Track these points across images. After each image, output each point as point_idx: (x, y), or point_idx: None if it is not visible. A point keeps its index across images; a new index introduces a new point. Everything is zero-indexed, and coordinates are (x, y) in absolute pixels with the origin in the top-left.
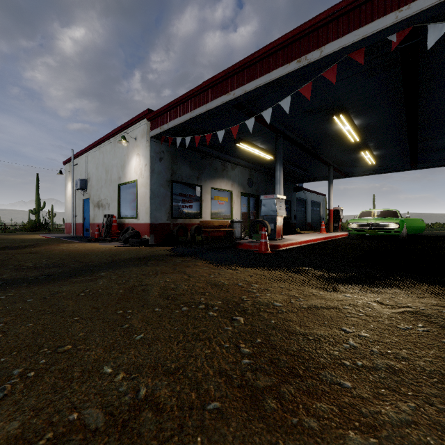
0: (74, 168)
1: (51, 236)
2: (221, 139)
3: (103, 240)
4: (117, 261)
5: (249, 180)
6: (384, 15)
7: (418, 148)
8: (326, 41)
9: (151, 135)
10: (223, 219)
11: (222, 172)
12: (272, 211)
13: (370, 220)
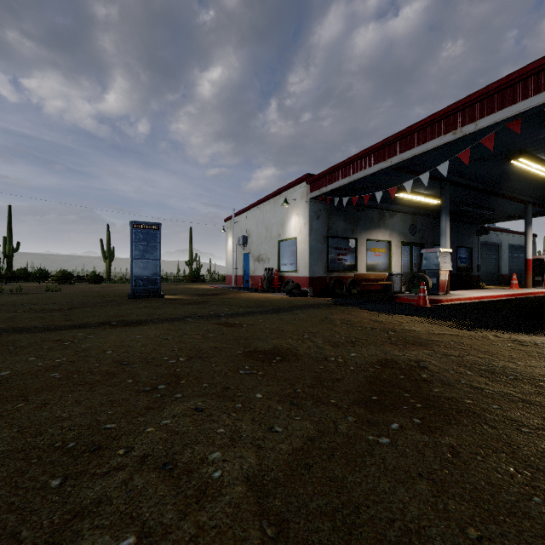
0: (235, 225)
1: (219, 287)
2: (378, 200)
3: (267, 291)
4: (296, 306)
5: (412, 227)
6: (537, 93)
7: None
8: (481, 115)
9: (310, 197)
10: (380, 272)
11: (379, 222)
12: (434, 265)
13: None
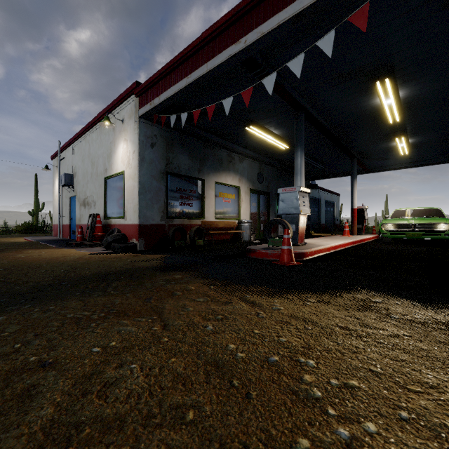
0: (61, 162)
1: (33, 239)
2: (227, 110)
3: (85, 245)
4: (66, 281)
5: (260, 175)
6: None
7: None
8: None
9: (140, 114)
10: (229, 219)
11: (228, 165)
12: (293, 207)
13: (412, 221)
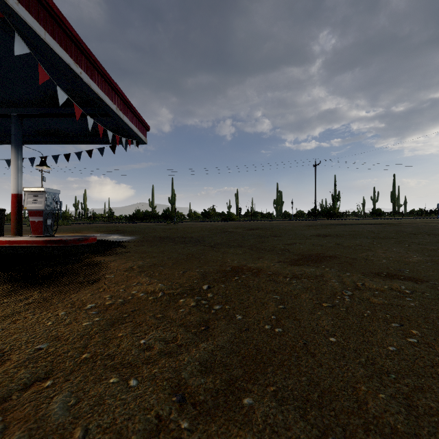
0: None
1: None
2: None
3: None
4: None
5: None
6: None
7: None
8: None
9: None
10: None
11: None
12: None
13: None
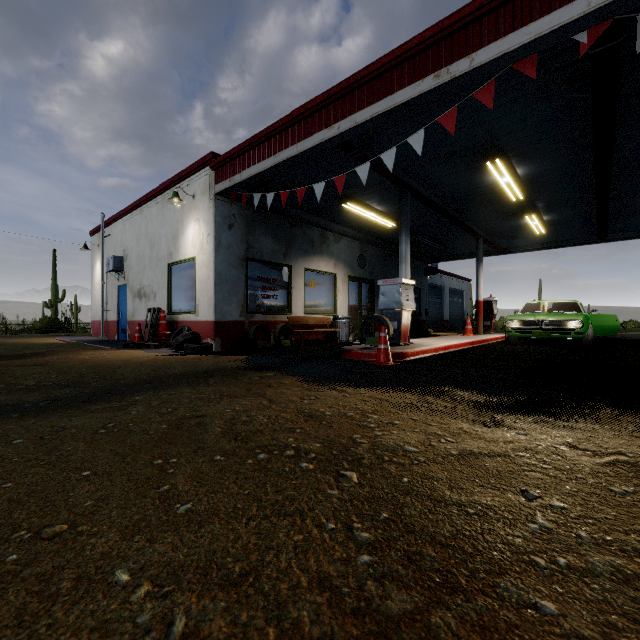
0: (105, 241)
1: (72, 340)
2: (319, 195)
3: (147, 346)
4: (162, 377)
5: (361, 258)
6: (570, 2)
7: (609, 210)
8: (479, 44)
9: (217, 190)
10: (322, 315)
11: (321, 246)
12: (395, 302)
13: (539, 317)
